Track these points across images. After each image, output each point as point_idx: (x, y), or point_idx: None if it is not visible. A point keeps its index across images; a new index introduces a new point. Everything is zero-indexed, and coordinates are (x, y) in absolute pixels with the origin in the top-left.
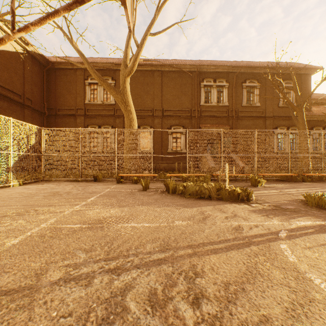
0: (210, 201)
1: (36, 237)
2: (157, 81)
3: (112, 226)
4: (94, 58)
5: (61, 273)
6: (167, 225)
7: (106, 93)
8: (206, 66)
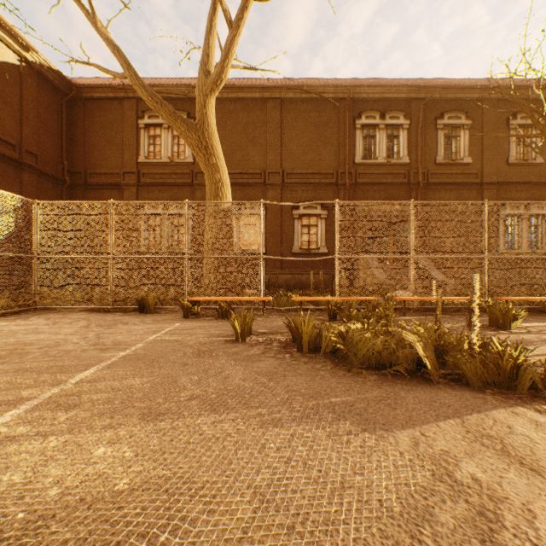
0: (429, 390)
1: None
2: (272, 119)
3: None
4: (156, 79)
5: None
6: None
7: (177, 143)
8: (366, 88)
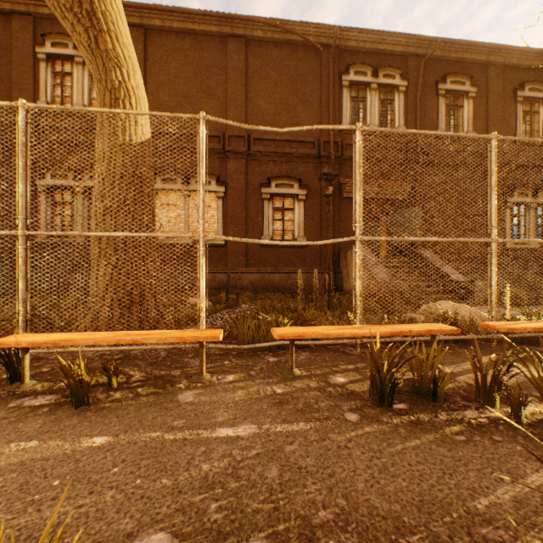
0: None
1: None
2: (234, 64)
3: None
4: None
5: None
6: None
7: None
8: (356, 33)
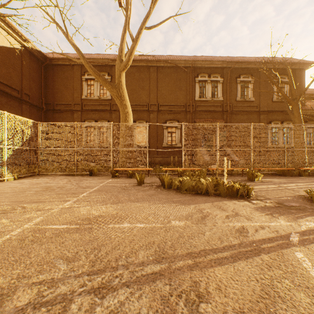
0: (207, 197)
1: (15, 241)
2: (152, 77)
3: (102, 227)
4: (91, 55)
5: (32, 294)
6: (163, 226)
7: (102, 88)
8: (201, 61)
